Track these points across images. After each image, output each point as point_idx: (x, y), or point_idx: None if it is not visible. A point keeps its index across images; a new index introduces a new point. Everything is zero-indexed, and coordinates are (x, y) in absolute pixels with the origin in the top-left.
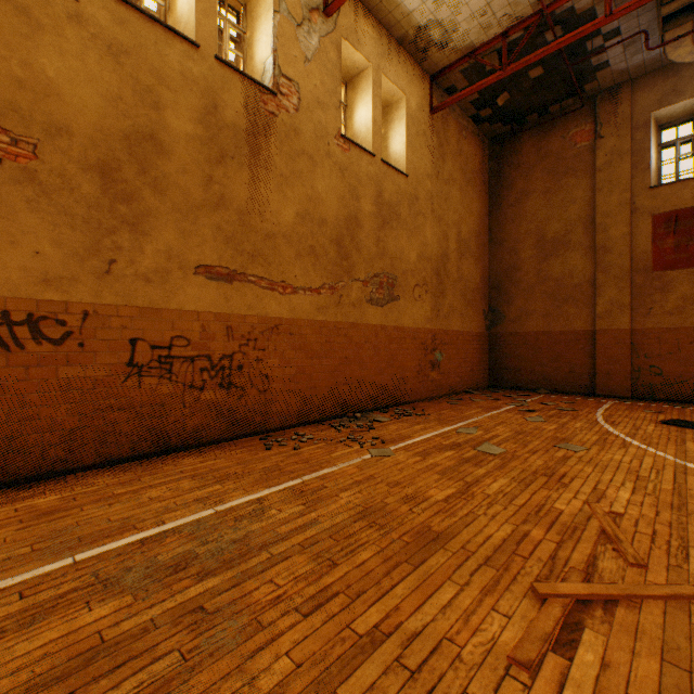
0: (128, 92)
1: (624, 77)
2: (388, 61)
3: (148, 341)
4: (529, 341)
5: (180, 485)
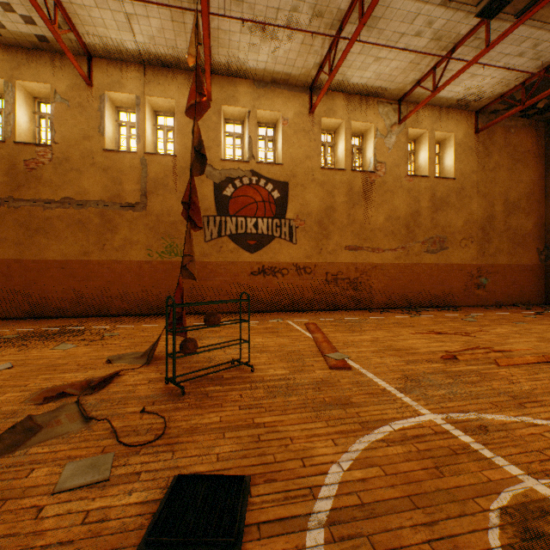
0: (325, 196)
1: None
2: (439, 122)
3: (330, 273)
4: None
5: (342, 315)
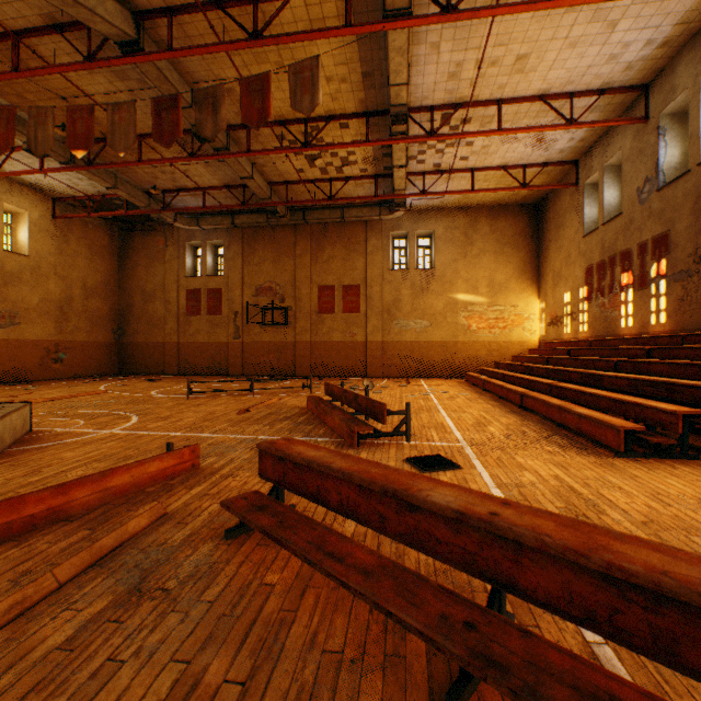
0: None
1: None
2: (12, 195)
3: None
4: (139, 347)
5: None
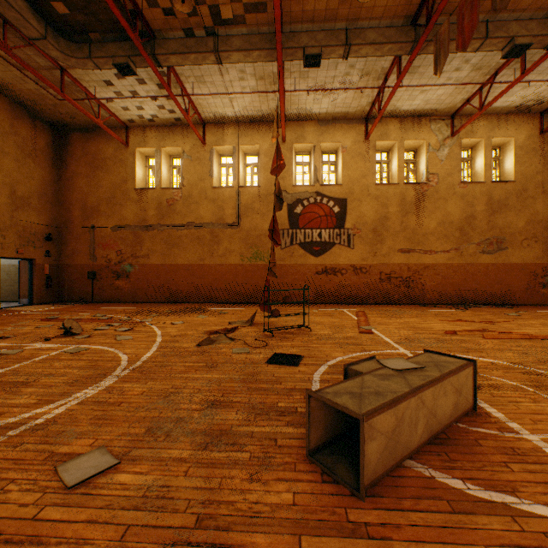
0: (379, 207)
1: None
2: (497, 129)
3: (384, 272)
4: None
5: (392, 308)
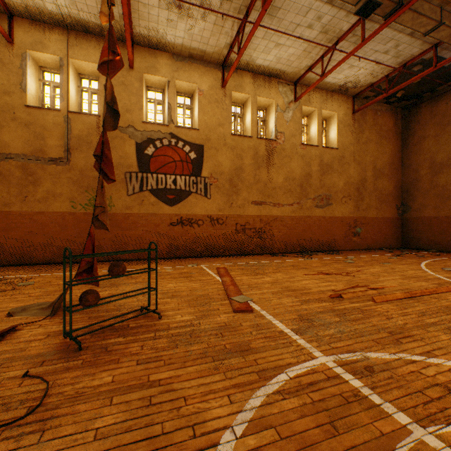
0: (235, 158)
1: None
2: (326, 102)
3: (239, 224)
4: (425, 222)
5: (249, 259)
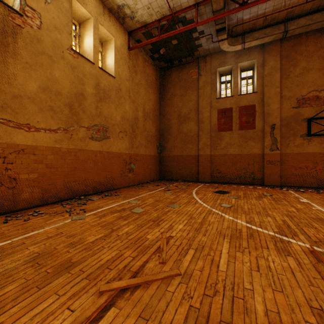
0: None
1: (208, 52)
2: (103, 18)
3: None
4: (175, 159)
5: None
